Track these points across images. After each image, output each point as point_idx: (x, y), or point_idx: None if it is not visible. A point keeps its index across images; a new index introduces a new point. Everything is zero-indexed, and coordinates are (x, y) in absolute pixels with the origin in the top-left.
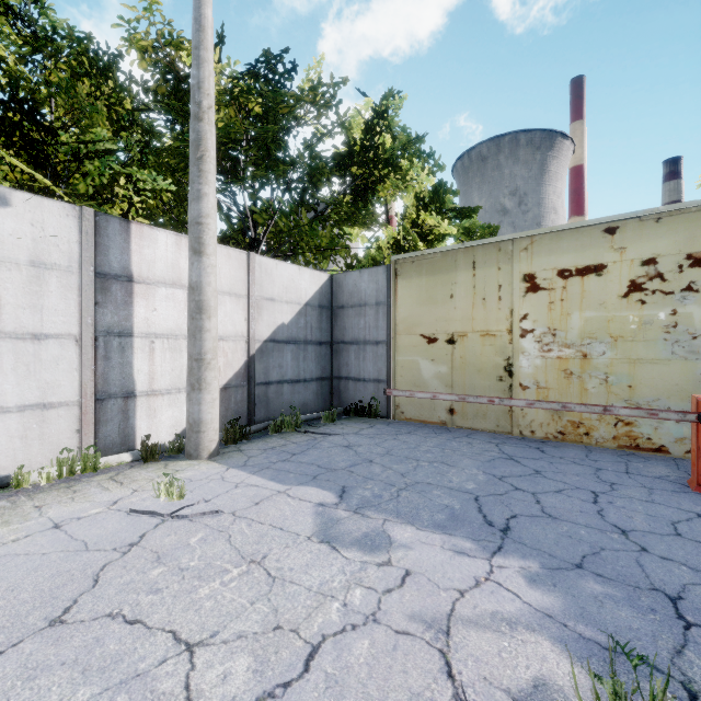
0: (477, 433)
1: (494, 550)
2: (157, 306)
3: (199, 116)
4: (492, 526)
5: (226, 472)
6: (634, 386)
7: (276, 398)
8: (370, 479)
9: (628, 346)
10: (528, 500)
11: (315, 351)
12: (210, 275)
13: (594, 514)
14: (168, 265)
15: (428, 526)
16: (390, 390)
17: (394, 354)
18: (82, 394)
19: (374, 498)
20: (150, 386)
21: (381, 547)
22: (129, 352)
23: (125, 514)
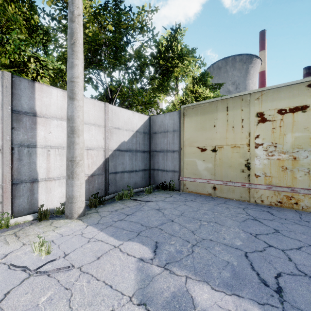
0: (229, 200)
1: None
2: (51, 130)
3: (72, 19)
4: (267, 286)
5: (85, 229)
6: None
7: (120, 180)
8: (173, 235)
9: None
10: (282, 257)
11: (141, 155)
12: (79, 111)
13: None
14: (58, 108)
15: (219, 285)
16: (182, 177)
17: (183, 157)
18: (3, 181)
19: (176, 254)
20: (47, 175)
21: None
22: (34, 156)
23: (6, 267)
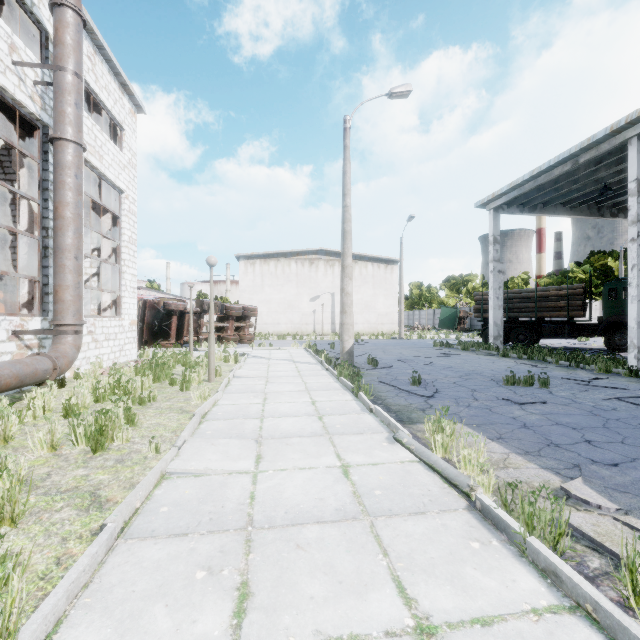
0: None
1: None
2: None
3: None
4: None
5: None
6: None
7: None
8: None
9: None
10: None
11: None
12: None
13: None
14: None
15: None
16: None
17: None
18: None
19: None
20: None
21: None
22: None
23: None
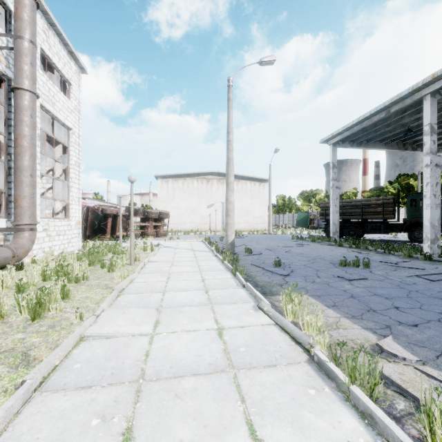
0: None
1: None
2: None
3: None
4: None
5: None
6: None
7: None
8: None
9: None
10: None
11: None
12: None
13: None
14: None
15: None
16: None
17: None
18: None
19: None
20: None
21: None
22: None
23: None
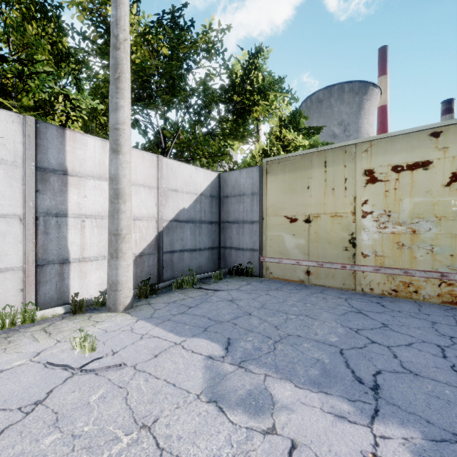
0: (328, 289)
1: (372, 414)
2: (87, 193)
3: (117, 46)
4: (362, 383)
5: (135, 324)
6: (455, 255)
7: (179, 262)
8: (250, 331)
9: (450, 224)
10: (386, 353)
11: (208, 228)
12: (125, 169)
13: (449, 370)
14: (95, 163)
15: (305, 383)
16: (263, 257)
17: (265, 230)
18: (25, 261)
19: (254, 351)
20: (81, 254)
21: (265, 408)
22: (64, 228)
23: (42, 366)
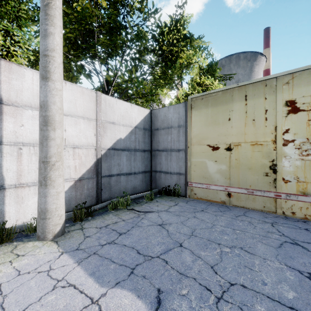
0: (249, 211)
1: None
2: (24, 122)
3: None
4: None
5: (56, 260)
6: None
7: (116, 184)
8: (184, 275)
9: None
10: None
11: (141, 155)
12: (55, 96)
13: None
14: (33, 94)
15: None
16: (191, 183)
17: (190, 157)
18: None
19: None
20: (18, 180)
21: None
22: None
23: None
